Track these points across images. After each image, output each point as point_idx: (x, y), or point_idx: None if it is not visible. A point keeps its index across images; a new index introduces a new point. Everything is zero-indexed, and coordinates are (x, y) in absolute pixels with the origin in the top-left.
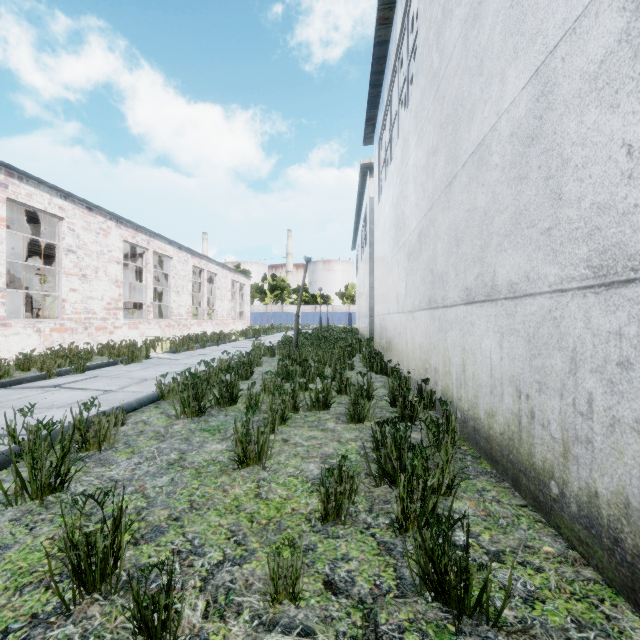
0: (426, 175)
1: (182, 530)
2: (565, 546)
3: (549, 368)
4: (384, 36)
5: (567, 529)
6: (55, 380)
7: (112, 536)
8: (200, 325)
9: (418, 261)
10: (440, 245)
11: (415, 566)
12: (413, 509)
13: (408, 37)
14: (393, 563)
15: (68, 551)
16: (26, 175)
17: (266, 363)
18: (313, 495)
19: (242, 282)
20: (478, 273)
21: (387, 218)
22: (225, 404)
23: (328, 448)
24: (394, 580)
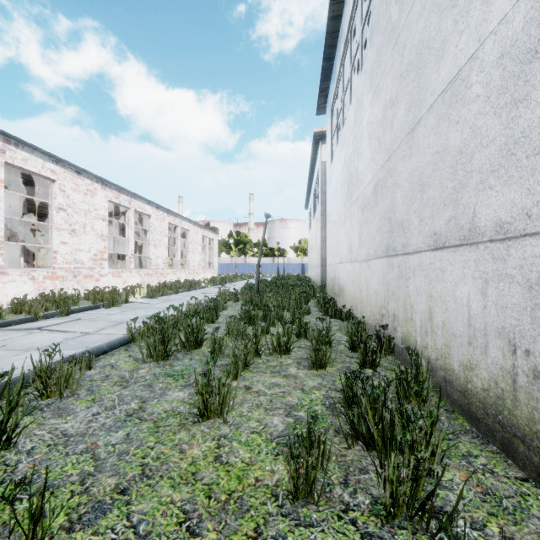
0: (383, 128)
1: (127, 509)
2: None
3: None
4: (337, 11)
5: None
6: (40, 322)
7: (28, 535)
8: (175, 274)
9: (373, 212)
10: (400, 193)
11: None
12: (402, 491)
13: (361, 6)
14: None
15: None
16: (21, 142)
17: (231, 307)
18: (279, 459)
19: (211, 237)
20: (450, 216)
21: (339, 177)
22: (190, 347)
23: (292, 397)
24: None
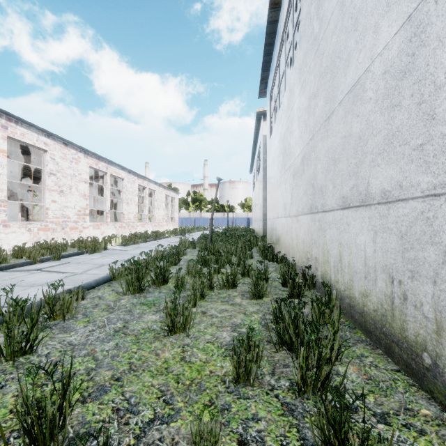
0: (308, 114)
1: (121, 389)
2: (439, 409)
3: (422, 259)
4: (274, 17)
5: (440, 394)
6: (38, 265)
7: (61, 399)
8: (143, 226)
9: (301, 178)
10: (320, 165)
11: (315, 427)
12: (310, 375)
13: (293, 15)
14: (296, 424)
15: (20, 416)
16: (20, 120)
17: (189, 253)
18: (226, 359)
19: (173, 196)
20: (353, 184)
21: (276, 149)
22: (159, 284)
23: (236, 319)
24: (298, 441)
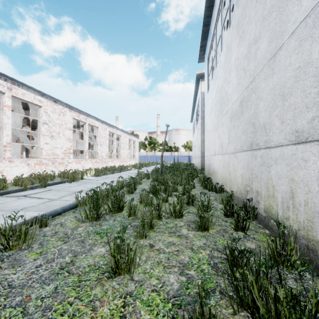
0: (247, 60)
1: None
2: None
3: None
4: None
5: None
6: (27, 192)
7: None
8: (112, 162)
9: (240, 119)
10: (262, 104)
11: None
12: None
13: None
14: None
15: None
16: (21, 83)
17: (144, 183)
18: None
19: (134, 140)
20: (314, 116)
21: (214, 99)
22: (115, 211)
23: (184, 256)
24: None
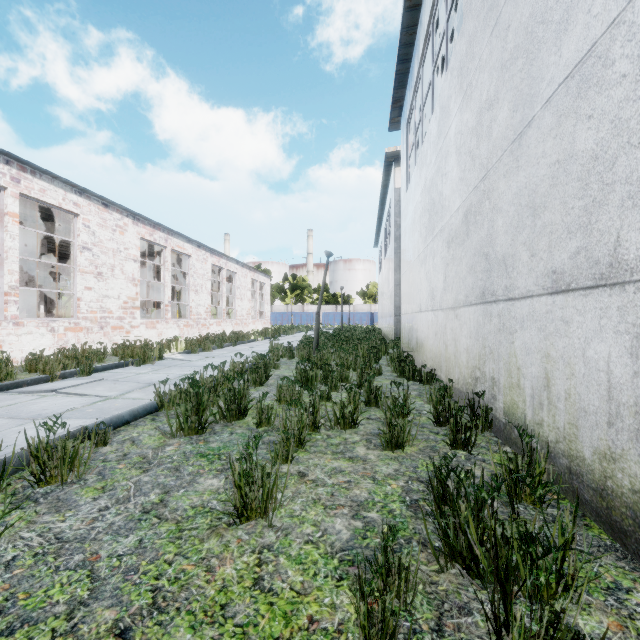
0: (477, 138)
1: None
2: None
3: None
4: None
5: None
6: (56, 383)
7: None
8: (219, 325)
9: (464, 246)
10: (501, 220)
11: None
12: None
13: None
14: None
15: None
16: (39, 169)
17: (284, 366)
18: (342, 586)
19: (262, 281)
20: (578, 247)
21: (418, 205)
22: (232, 418)
23: (360, 490)
24: None
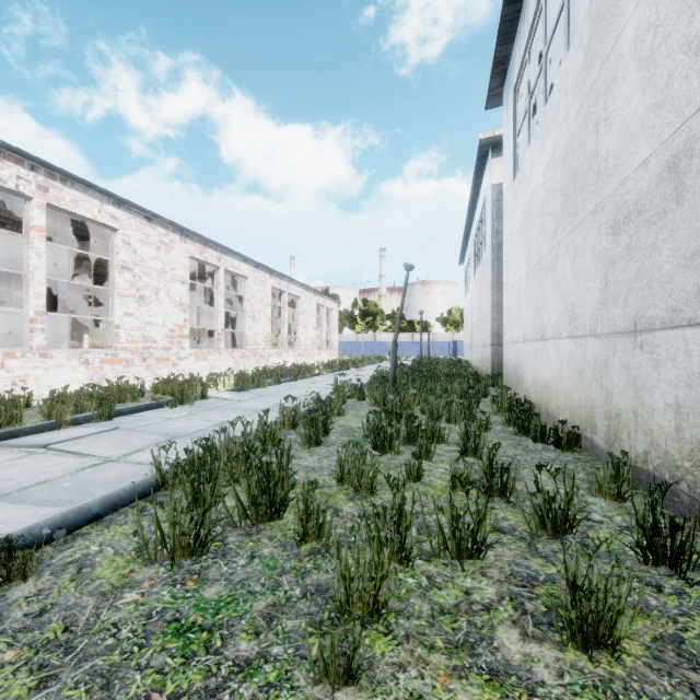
0: None
1: None
2: None
3: None
4: None
5: None
6: (61, 433)
7: None
8: (280, 356)
9: (665, 222)
10: None
11: None
12: None
13: None
14: None
15: None
16: (70, 176)
17: (351, 411)
18: None
19: (329, 306)
20: None
21: (538, 190)
22: (260, 517)
23: None
24: None
